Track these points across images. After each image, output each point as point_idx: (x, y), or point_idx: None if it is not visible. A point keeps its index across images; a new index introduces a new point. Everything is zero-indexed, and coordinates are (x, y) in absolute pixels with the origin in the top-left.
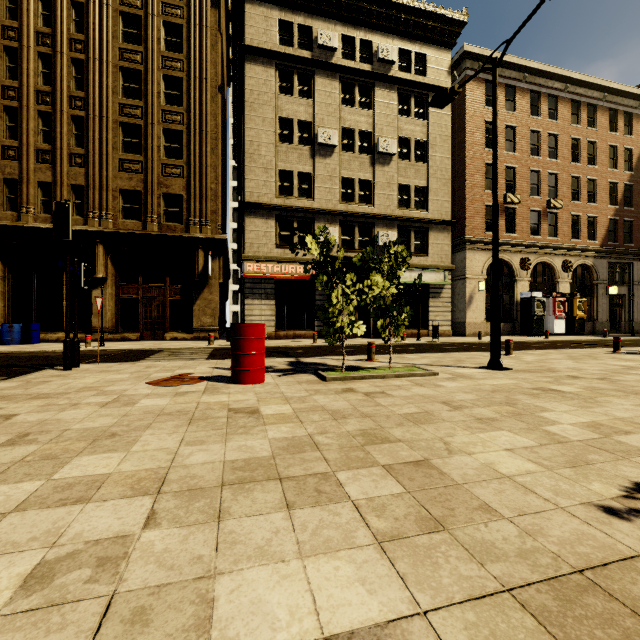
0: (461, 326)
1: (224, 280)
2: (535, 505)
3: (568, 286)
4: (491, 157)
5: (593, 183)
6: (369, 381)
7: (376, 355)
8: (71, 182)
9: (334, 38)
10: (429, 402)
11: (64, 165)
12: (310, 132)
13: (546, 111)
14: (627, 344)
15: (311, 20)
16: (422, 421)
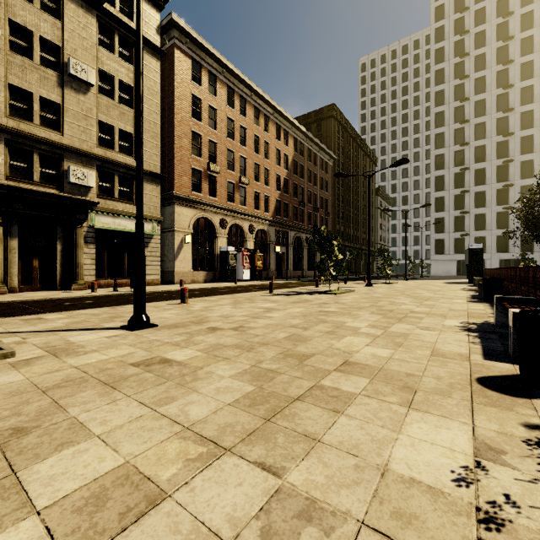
0: (171, 275)
1: None
2: None
3: (253, 244)
4: (197, 127)
5: (268, 172)
6: None
7: None
8: None
9: None
10: None
11: None
12: None
13: (238, 107)
14: (281, 286)
15: None
16: None
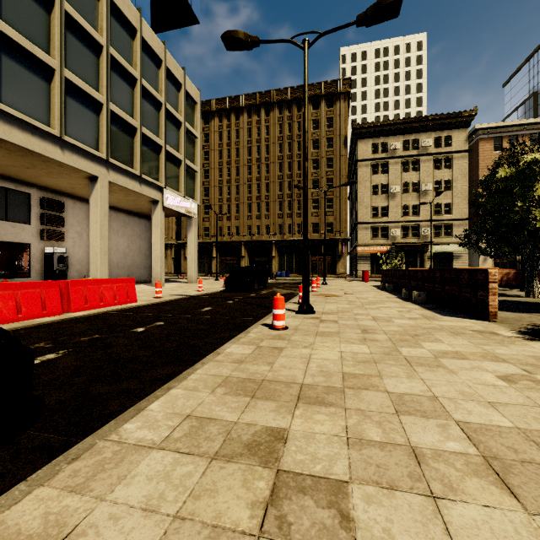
0: None
1: None
2: None
3: None
4: None
5: None
6: None
7: None
8: (297, 223)
9: (398, 144)
10: None
11: (295, 218)
12: (386, 187)
13: None
14: None
15: (387, 139)
16: None
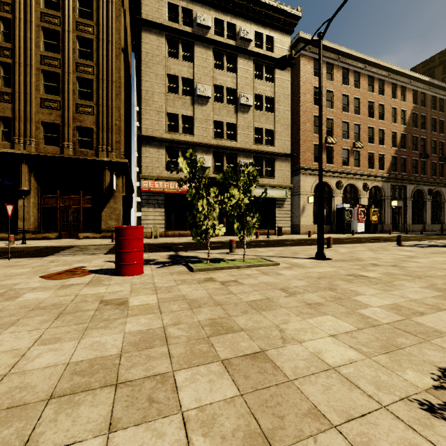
0: (297, 227)
1: (127, 193)
2: (360, 405)
3: (366, 200)
4: (317, 111)
5: (382, 132)
6: (227, 271)
7: (236, 249)
8: None
9: (208, 19)
10: (271, 289)
11: None
12: (191, 86)
13: (352, 82)
14: (404, 239)
15: (192, 5)
16: (263, 308)
